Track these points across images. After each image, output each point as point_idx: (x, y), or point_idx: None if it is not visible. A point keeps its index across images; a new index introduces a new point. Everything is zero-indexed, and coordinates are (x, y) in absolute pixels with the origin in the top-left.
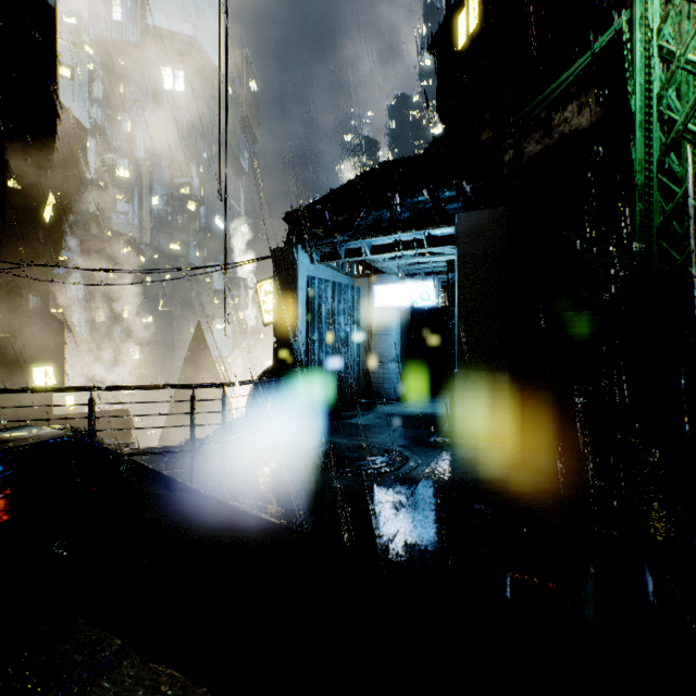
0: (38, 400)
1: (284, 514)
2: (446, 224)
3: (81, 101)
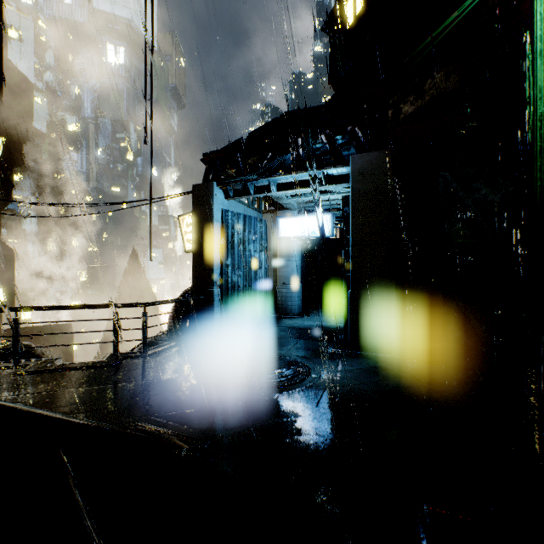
0: None
1: (192, 437)
2: (341, 164)
3: (27, 60)
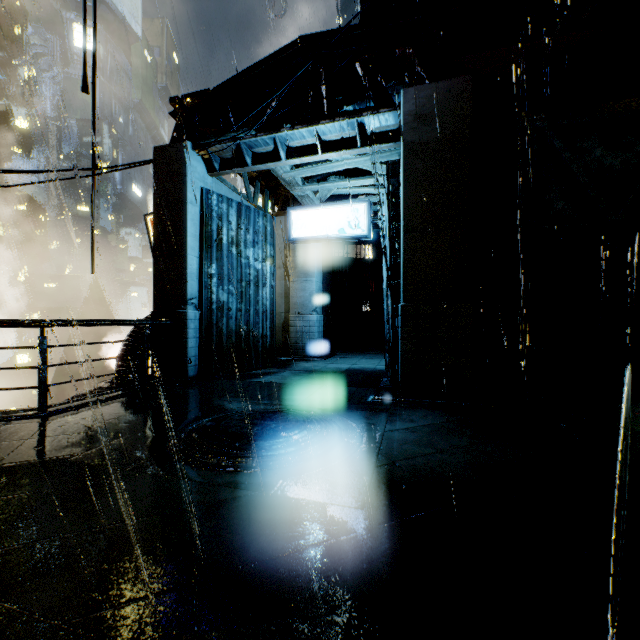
0: None
1: None
2: (387, 107)
3: None
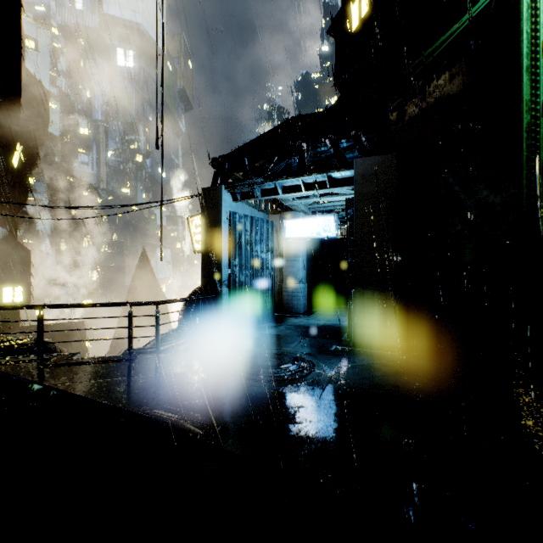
0: (7, 315)
1: (204, 423)
2: (345, 168)
3: (43, 68)
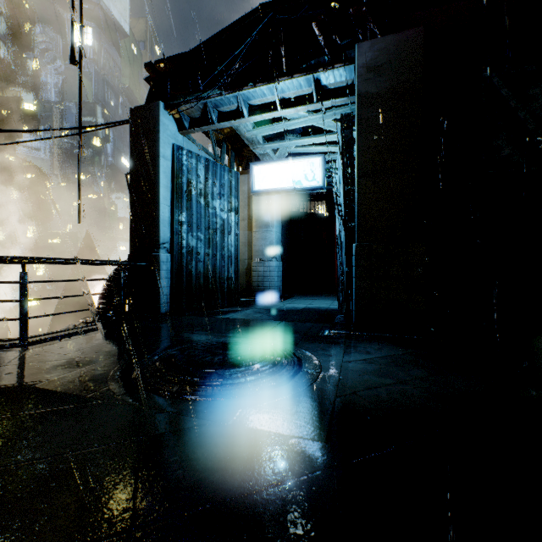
0: None
1: None
2: (342, 63)
3: None
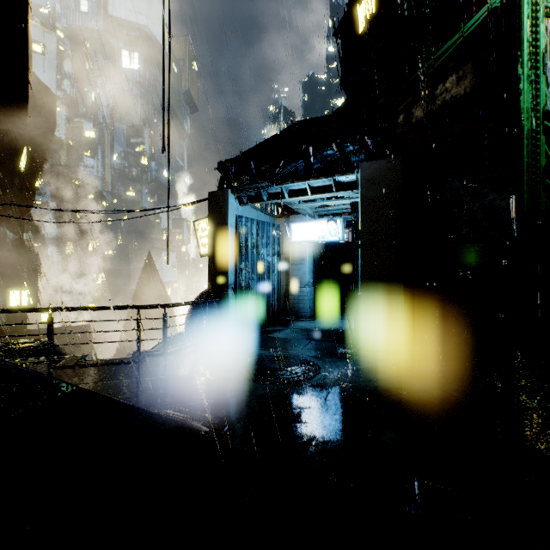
0: (14, 318)
1: (213, 422)
2: (351, 172)
3: (50, 72)
